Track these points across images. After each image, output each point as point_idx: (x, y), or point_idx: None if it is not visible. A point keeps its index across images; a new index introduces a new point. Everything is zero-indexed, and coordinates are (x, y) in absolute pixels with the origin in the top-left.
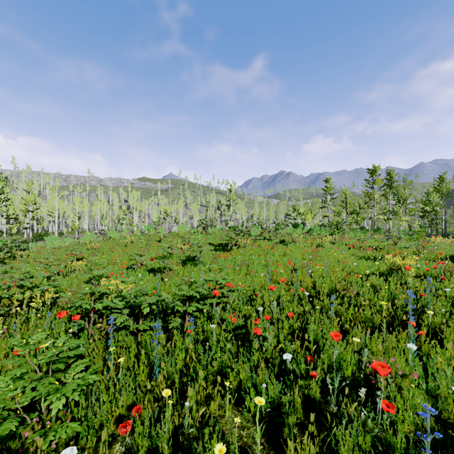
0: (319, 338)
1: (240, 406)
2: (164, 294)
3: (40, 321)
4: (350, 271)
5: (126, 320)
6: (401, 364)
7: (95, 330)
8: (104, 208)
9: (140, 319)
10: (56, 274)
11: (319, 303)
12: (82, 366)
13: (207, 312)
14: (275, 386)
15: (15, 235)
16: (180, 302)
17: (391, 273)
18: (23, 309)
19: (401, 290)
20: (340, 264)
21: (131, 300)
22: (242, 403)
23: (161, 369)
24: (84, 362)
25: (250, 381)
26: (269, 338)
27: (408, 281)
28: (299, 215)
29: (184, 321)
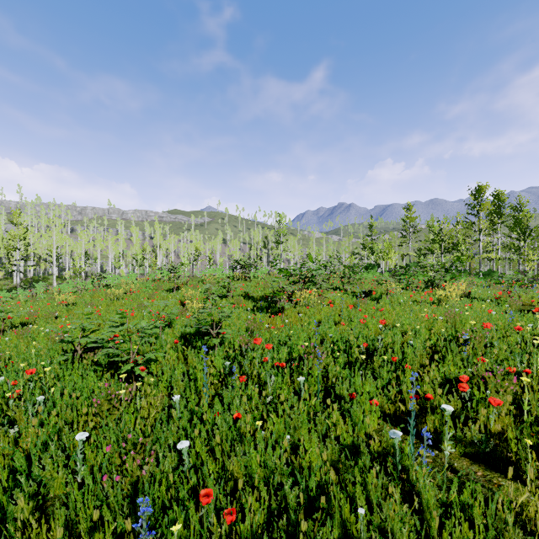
0: None
1: None
2: None
3: None
4: None
5: None
6: None
7: None
8: (120, 246)
9: None
10: None
11: None
12: None
13: None
14: None
15: (4, 279)
16: None
17: None
18: None
19: None
20: None
21: None
22: None
23: None
24: None
25: None
26: None
27: None
28: (373, 253)
29: None
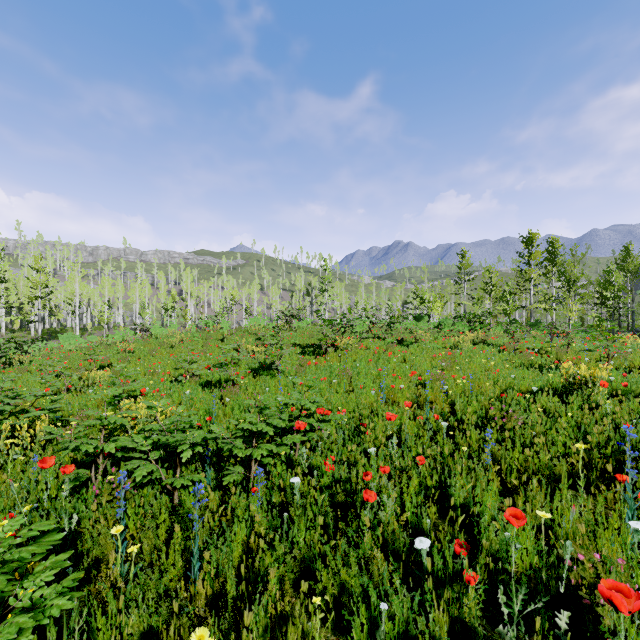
0: (470, 501)
1: (341, 635)
2: (216, 429)
3: (25, 467)
4: (506, 386)
5: (156, 469)
6: (613, 552)
7: (102, 488)
8: (146, 294)
9: (178, 468)
10: (65, 390)
11: (464, 440)
12: (51, 573)
13: (287, 455)
14: (403, 602)
15: (19, 331)
16: (243, 440)
17: (571, 390)
18: (1, 448)
19: (592, 418)
20: (489, 376)
21: (162, 438)
22: (343, 629)
23: (204, 562)
24: (61, 561)
25: (358, 586)
26: (388, 504)
27: (601, 404)
28: (423, 303)
29: (248, 471)
